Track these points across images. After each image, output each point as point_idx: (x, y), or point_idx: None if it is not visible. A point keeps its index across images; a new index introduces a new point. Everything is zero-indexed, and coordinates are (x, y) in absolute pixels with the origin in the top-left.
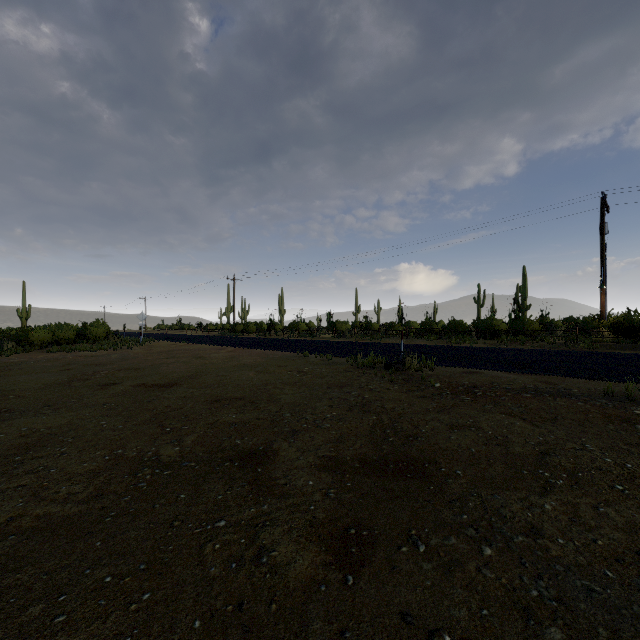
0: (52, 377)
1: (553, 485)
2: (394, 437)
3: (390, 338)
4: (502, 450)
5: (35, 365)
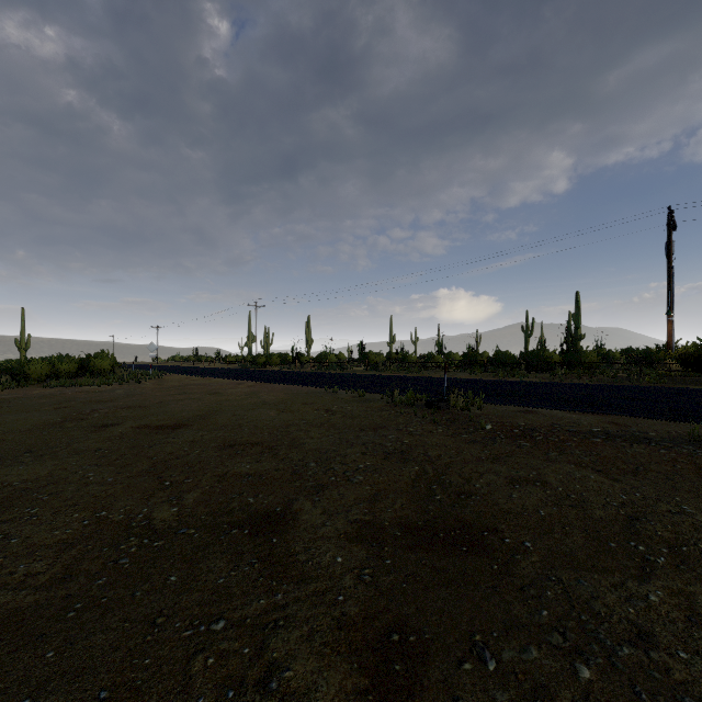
0: (43, 416)
1: (653, 564)
2: (442, 494)
3: (429, 371)
4: (578, 513)
5: (28, 402)
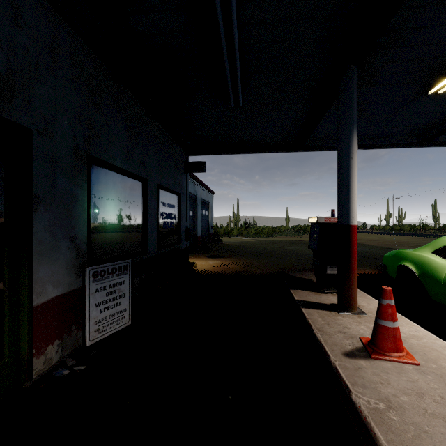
0: None
1: None
2: None
3: None
4: None
5: None
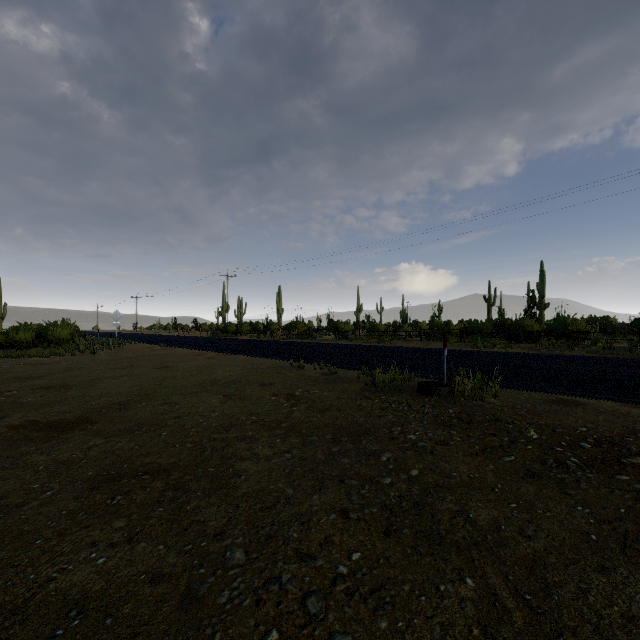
0: None
1: None
2: None
3: (401, 340)
4: None
5: None
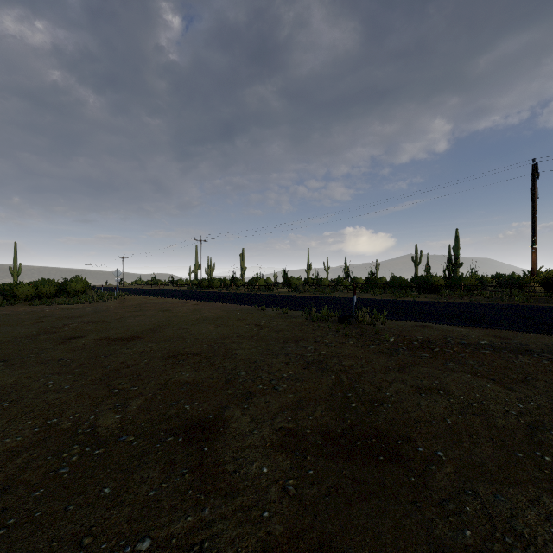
0: (23, 330)
1: None
2: (357, 402)
3: (339, 292)
4: (482, 421)
5: (13, 318)
